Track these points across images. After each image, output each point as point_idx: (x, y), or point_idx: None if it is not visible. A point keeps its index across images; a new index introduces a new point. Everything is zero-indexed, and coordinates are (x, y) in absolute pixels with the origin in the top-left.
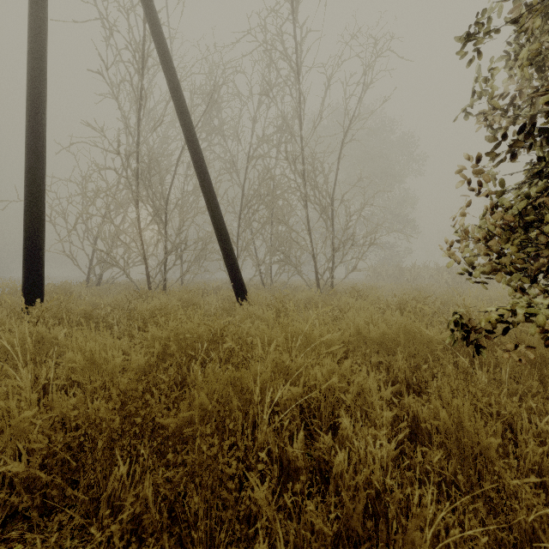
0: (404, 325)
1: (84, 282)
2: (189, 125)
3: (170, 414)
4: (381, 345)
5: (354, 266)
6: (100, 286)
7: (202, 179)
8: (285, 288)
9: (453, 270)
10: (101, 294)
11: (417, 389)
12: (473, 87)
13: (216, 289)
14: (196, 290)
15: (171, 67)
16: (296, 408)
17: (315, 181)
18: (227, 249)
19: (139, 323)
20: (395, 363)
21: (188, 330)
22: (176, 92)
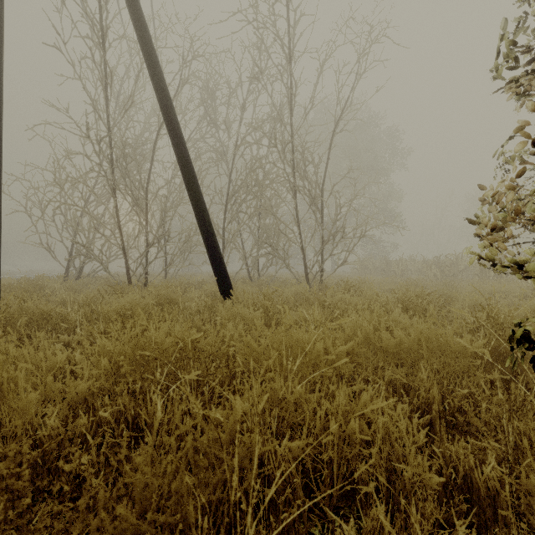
0: (426, 333)
1: (61, 276)
2: (168, 104)
3: (80, 520)
4: (394, 355)
5: (344, 259)
6: (80, 279)
7: (182, 164)
8: (272, 282)
9: (440, 263)
10: (77, 289)
11: (450, 420)
12: (499, 46)
13: (201, 283)
14: (179, 284)
15: (147, 39)
16: (297, 475)
17: (303, 171)
18: (211, 240)
19: (100, 327)
20: (417, 382)
21: (156, 337)
22: (153, 66)
